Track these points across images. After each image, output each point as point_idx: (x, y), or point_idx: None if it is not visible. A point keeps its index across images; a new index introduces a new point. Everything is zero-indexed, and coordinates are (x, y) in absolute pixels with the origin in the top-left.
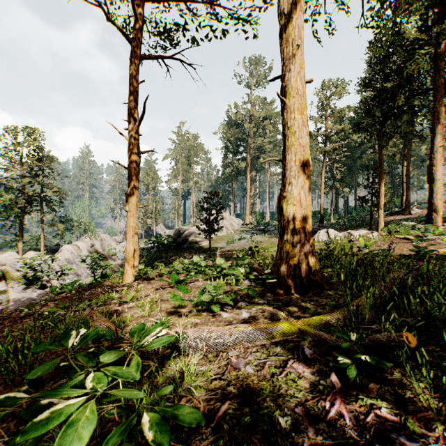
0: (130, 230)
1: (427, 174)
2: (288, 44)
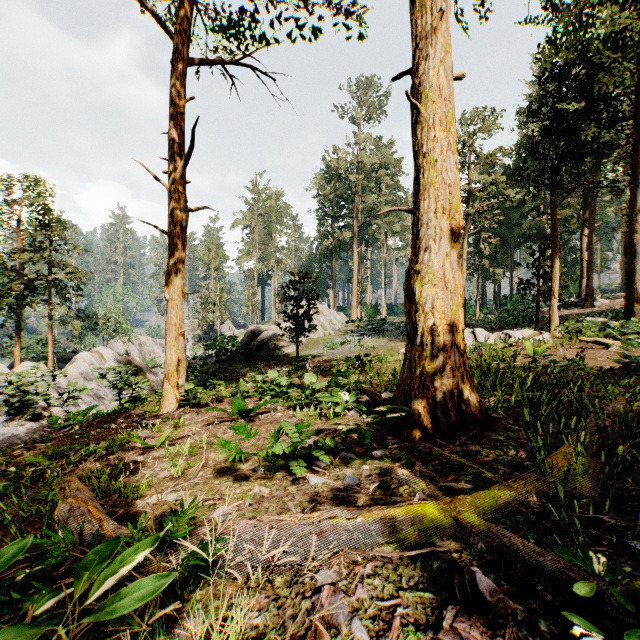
0: (172, 329)
1: (625, 245)
2: (424, 14)
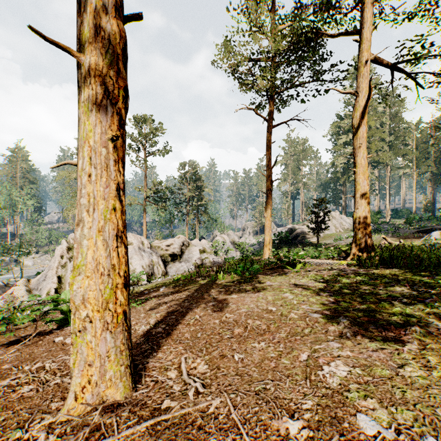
0: (267, 228)
1: None
2: (356, 142)
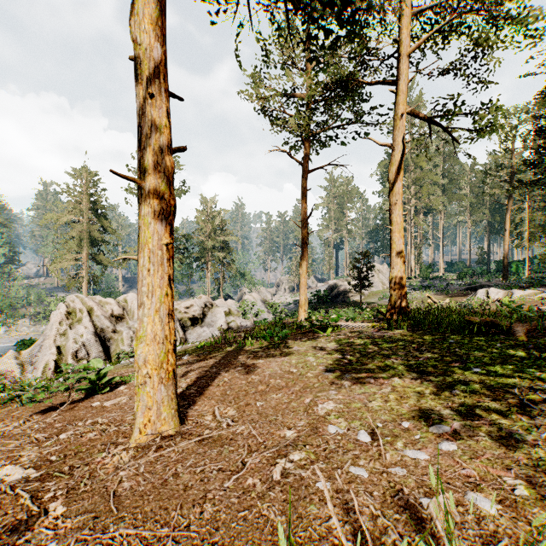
0: (302, 287)
1: None
2: (392, 198)
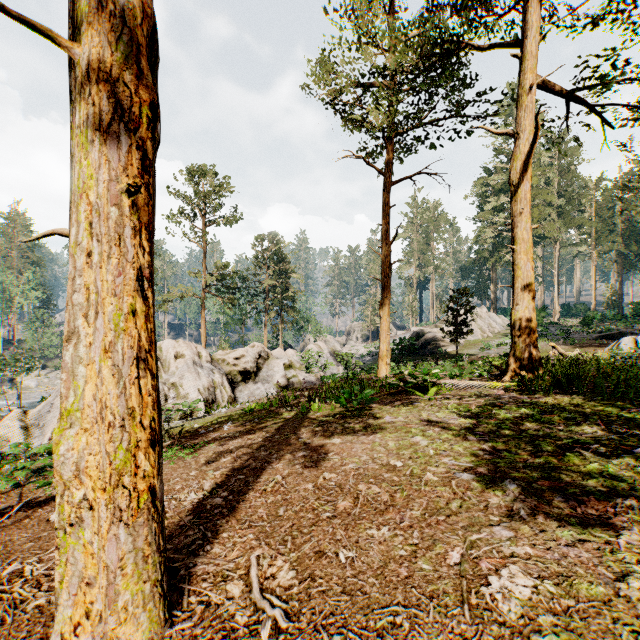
0: (384, 333)
1: None
2: (516, 206)
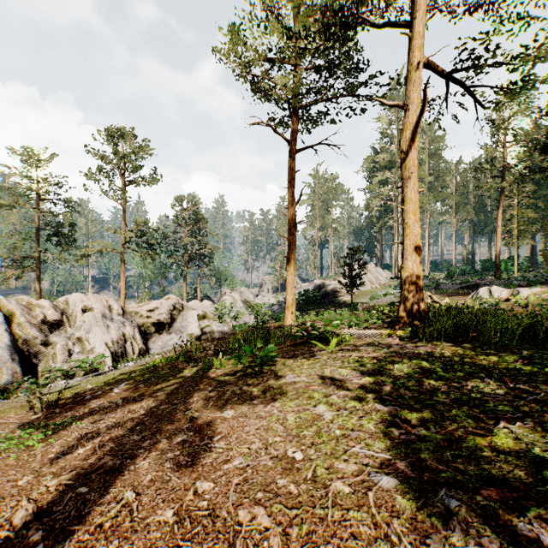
0: (289, 285)
1: None
2: (405, 171)
